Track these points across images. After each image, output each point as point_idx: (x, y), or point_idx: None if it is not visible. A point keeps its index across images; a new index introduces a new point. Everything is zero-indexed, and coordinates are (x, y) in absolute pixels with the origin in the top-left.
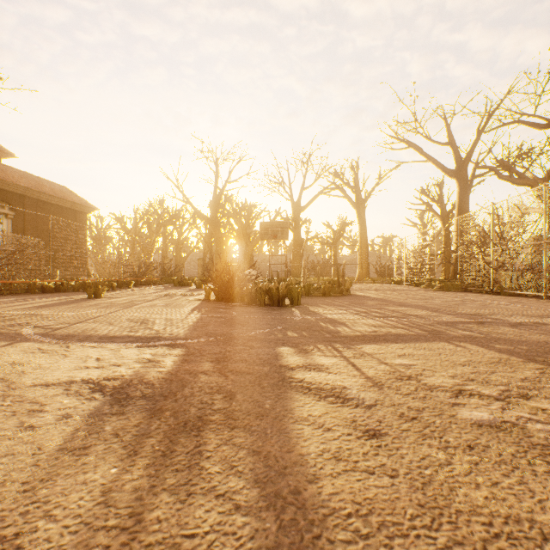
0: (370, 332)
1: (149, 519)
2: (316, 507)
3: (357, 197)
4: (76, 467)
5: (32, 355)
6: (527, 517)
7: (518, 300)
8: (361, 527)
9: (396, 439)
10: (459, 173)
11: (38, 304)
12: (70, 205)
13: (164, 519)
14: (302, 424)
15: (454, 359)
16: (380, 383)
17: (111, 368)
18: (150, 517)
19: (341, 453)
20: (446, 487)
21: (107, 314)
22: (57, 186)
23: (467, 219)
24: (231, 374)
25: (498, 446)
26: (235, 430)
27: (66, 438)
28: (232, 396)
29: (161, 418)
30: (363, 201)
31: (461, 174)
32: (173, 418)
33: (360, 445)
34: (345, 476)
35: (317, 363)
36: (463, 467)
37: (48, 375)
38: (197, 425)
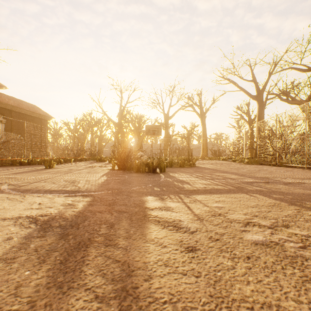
0: (202, 187)
1: (39, 305)
2: (145, 297)
3: (201, 111)
4: (4, 270)
5: (2, 201)
6: (275, 304)
7: (291, 169)
8: (170, 310)
9: (204, 252)
10: (258, 97)
11: (15, 172)
12: (37, 116)
13: (48, 305)
14: (149, 243)
15: (248, 204)
16: (201, 218)
17: (45, 209)
18: (40, 304)
19: (169, 261)
20: (229, 284)
21: (53, 178)
22: (30, 104)
23: (262, 123)
24: (115, 212)
25: (265, 257)
26: (108, 247)
27: (5, 252)
28: (112, 226)
29: (66, 239)
30: (204, 113)
31: (260, 98)
32: (73, 239)
33: (181, 256)
34: (168, 276)
35: (167, 206)
36: (241, 271)
37: (7, 213)
38: (86, 244)
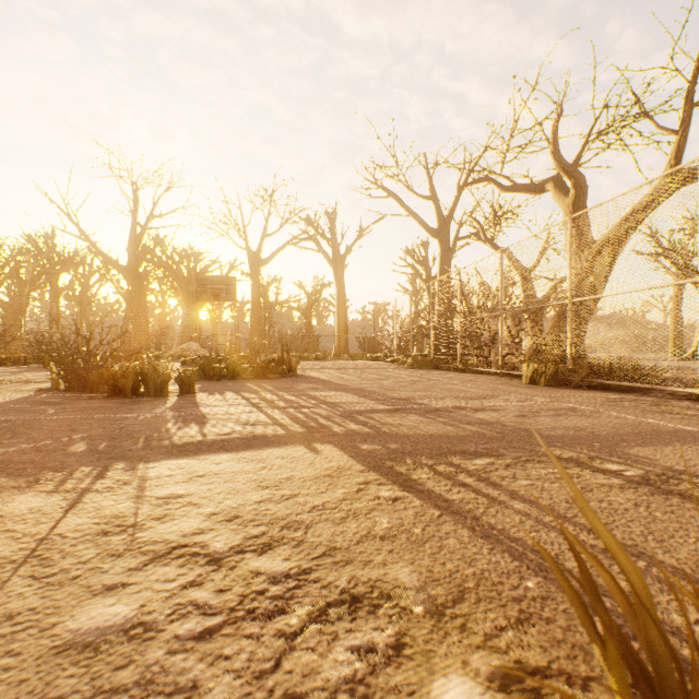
0: (222, 434)
1: None
2: None
3: (334, 252)
4: None
5: None
6: None
7: (476, 378)
8: None
9: None
10: (441, 233)
11: None
12: None
13: None
14: None
15: (269, 477)
16: (41, 552)
17: None
18: None
19: None
20: None
21: None
22: None
23: (448, 286)
24: None
25: None
26: None
27: None
28: None
29: None
30: (341, 258)
31: (444, 234)
32: None
33: None
34: None
35: None
36: None
37: None
38: None
